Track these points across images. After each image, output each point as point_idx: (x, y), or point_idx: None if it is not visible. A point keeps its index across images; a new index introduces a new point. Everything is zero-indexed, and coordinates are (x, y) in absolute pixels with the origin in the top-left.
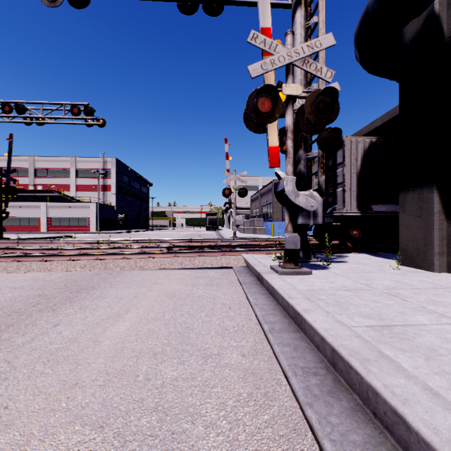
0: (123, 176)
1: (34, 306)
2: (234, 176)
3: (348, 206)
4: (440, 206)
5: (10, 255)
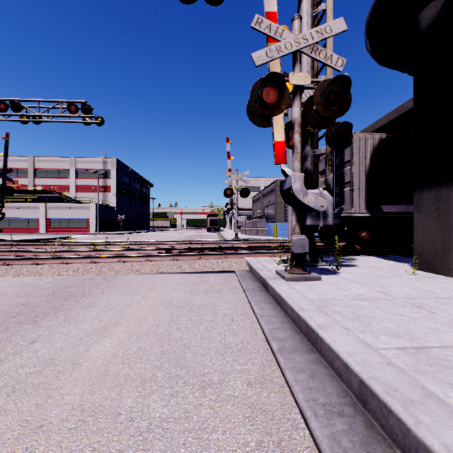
0: (124, 177)
1: (14, 317)
2: (236, 176)
3: (356, 206)
4: None
5: (0, 258)
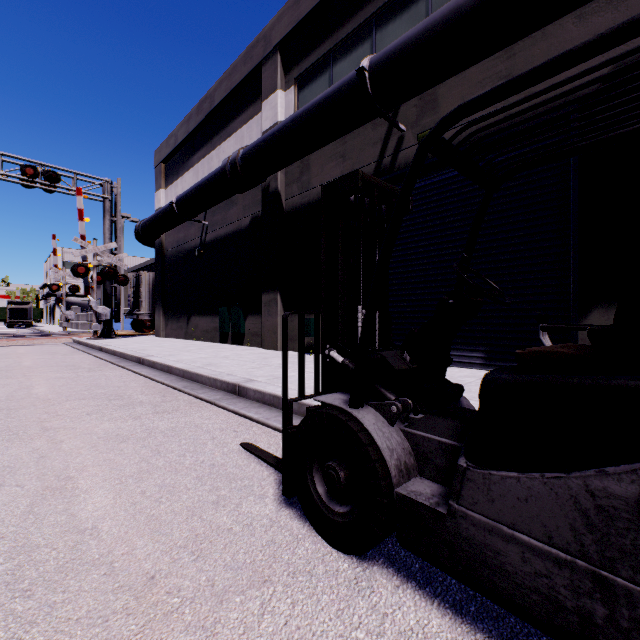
0: None
1: None
2: (64, 272)
3: (144, 309)
4: (163, 313)
5: None
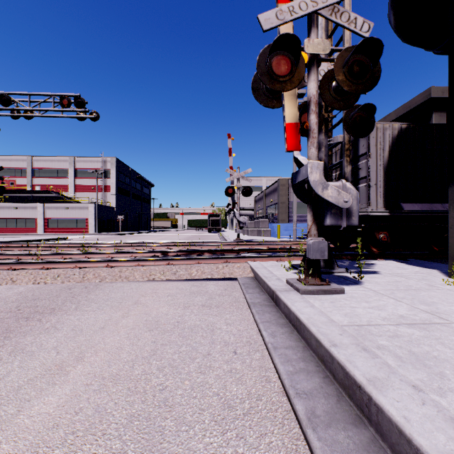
0: (123, 176)
1: None
2: (237, 174)
3: (374, 204)
4: None
5: None
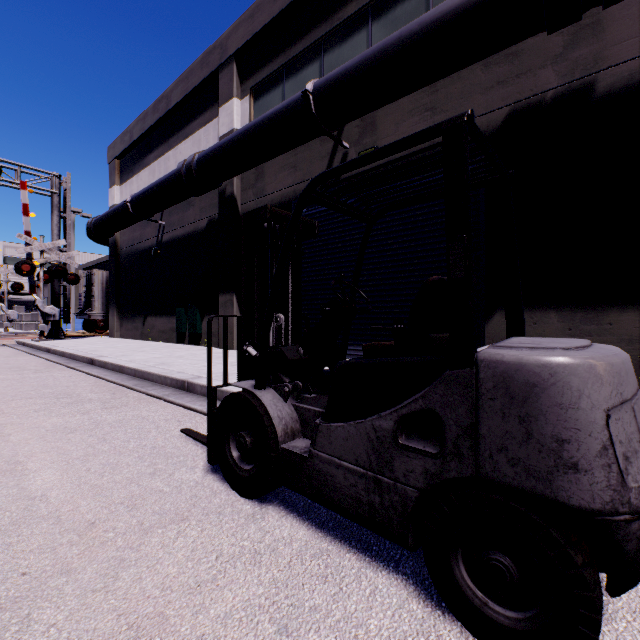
0: None
1: None
2: (6, 269)
3: (97, 309)
4: (117, 313)
5: None
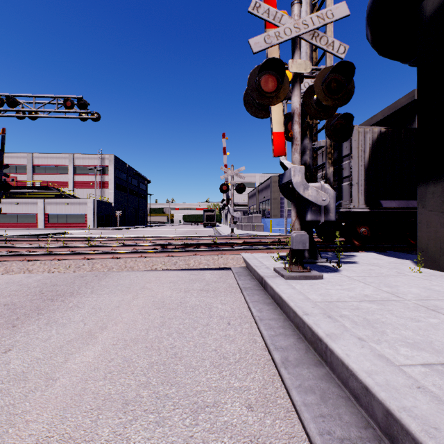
0: (121, 173)
1: None
2: (231, 171)
3: (355, 201)
4: None
5: None
